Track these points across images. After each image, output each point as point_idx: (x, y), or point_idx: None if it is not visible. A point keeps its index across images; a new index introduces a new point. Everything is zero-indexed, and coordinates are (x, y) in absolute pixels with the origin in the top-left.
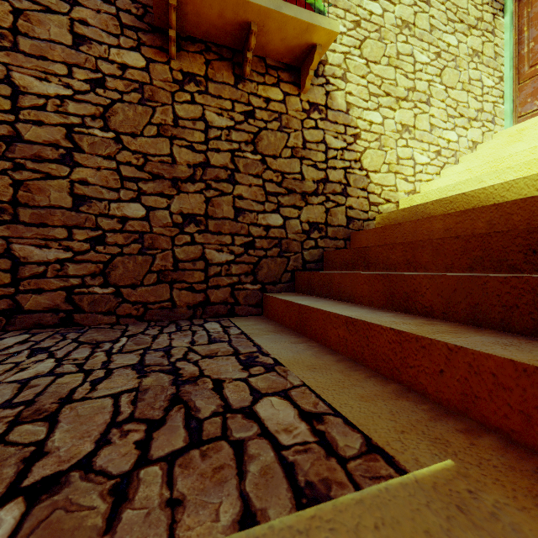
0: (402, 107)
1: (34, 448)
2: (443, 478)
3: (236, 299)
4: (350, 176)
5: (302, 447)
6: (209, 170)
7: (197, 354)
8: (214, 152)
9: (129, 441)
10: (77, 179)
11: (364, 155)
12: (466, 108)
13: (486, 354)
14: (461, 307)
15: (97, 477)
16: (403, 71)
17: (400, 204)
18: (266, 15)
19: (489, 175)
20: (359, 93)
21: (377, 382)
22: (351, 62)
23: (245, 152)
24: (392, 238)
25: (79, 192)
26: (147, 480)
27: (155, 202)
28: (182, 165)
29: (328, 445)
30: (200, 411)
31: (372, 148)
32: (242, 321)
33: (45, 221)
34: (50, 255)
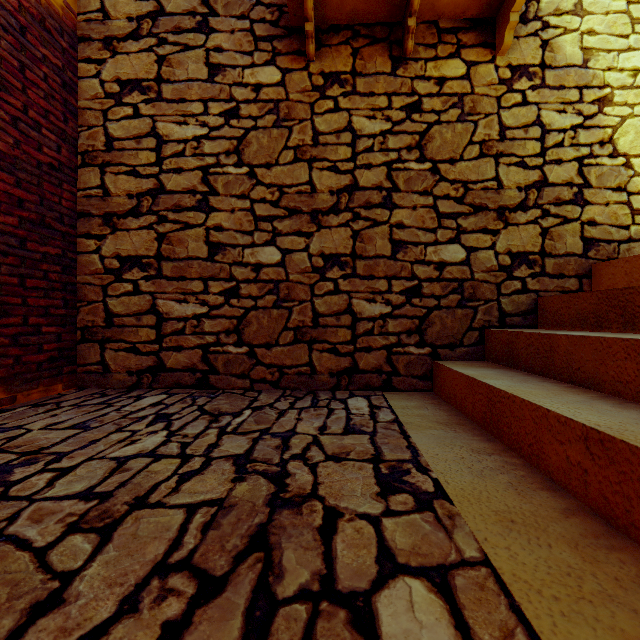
0: None
1: (58, 585)
2: None
3: (394, 367)
4: (591, 171)
5: None
6: (357, 194)
7: (322, 450)
8: (364, 169)
9: (159, 617)
10: (212, 225)
11: (620, 129)
12: None
13: None
14: None
15: None
16: None
17: None
18: None
19: None
20: (609, 27)
21: None
22: None
23: (406, 162)
24: None
25: (214, 239)
26: None
27: (291, 243)
28: (323, 192)
29: None
30: (283, 578)
31: (639, 115)
32: (400, 399)
33: (184, 274)
34: (188, 311)
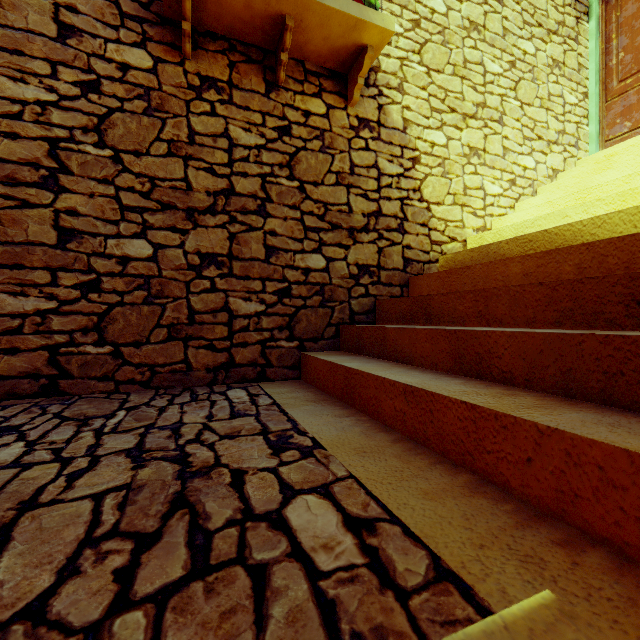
0: (470, 126)
1: None
2: (542, 621)
3: (268, 360)
4: (408, 209)
5: (347, 574)
6: (234, 199)
7: (215, 433)
8: (240, 177)
9: (106, 569)
10: (64, 208)
11: (424, 183)
12: (545, 129)
13: (590, 440)
14: (550, 373)
15: (51, 632)
16: (472, 83)
17: (468, 243)
18: (304, 7)
19: (575, 208)
20: (418, 108)
21: (445, 471)
22: (409, 70)
23: (278, 177)
24: (458, 284)
25: (66, 224)
26: (123, 636)
27: (164, 238)
28: (200, 192)
29: (382, 569)
30: (210, 518)
31: (434, 175)
32: (275, 387)
33: (21, 261)
34: (28, 306)
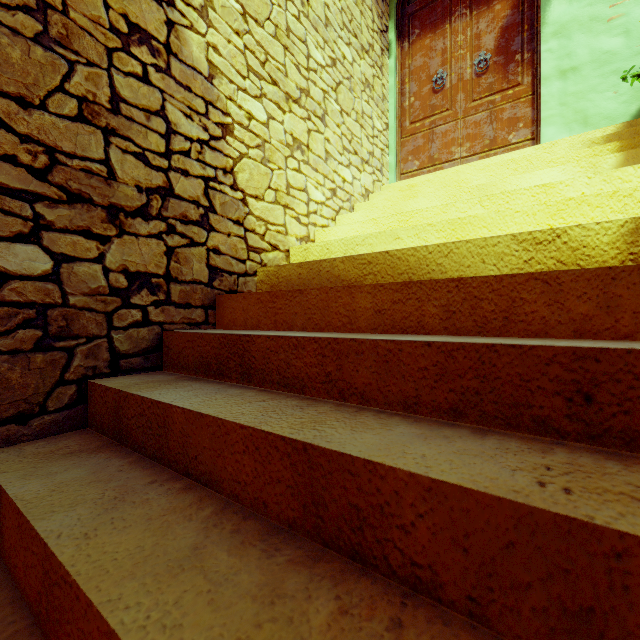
0: (293, 111)
1: None
2: None
3: None
4: (216, 196)
5: None
6: None
7: None
8: None
9: None
10: None
11: (239, 164)
12: (359, 146)
13: None
14: (534, 602)
15: None
16: (295, 60)
17: (291, 254)
18: None
19: (407, 230)
20: (231, 57)
21: None
22: None
23: None
24: (287, 314)
25: None
26: None
27: None
28: None
29: None
30: None
31: (252, 158)
32: None
33: None
34: None
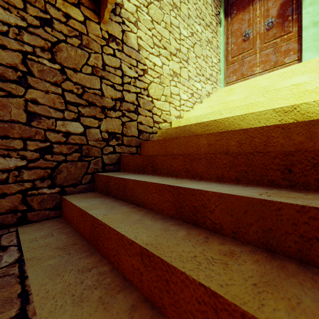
0: (173, 59)
1: None
2: None
3: (29, 205)
4: (141, 100)
5: None
6: None
7: None
8: None
9: None
10: None
11: (150, 86)
12: (205, 72)
13: None
14: (253, 229)
15: None
16: (174, 36)
17: (172, 124)
18: None
19: (226, 110)
20: (147, 40)
21: None
22: (141, 15)
23: (40, 58)
24: (170, 148)
25: None
26: None
27: None
28: None
29: None
30: None
31: (155, 82)
32: (32, 231)
33: None
34: None
